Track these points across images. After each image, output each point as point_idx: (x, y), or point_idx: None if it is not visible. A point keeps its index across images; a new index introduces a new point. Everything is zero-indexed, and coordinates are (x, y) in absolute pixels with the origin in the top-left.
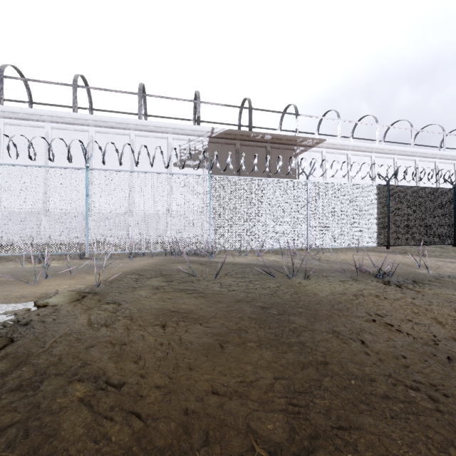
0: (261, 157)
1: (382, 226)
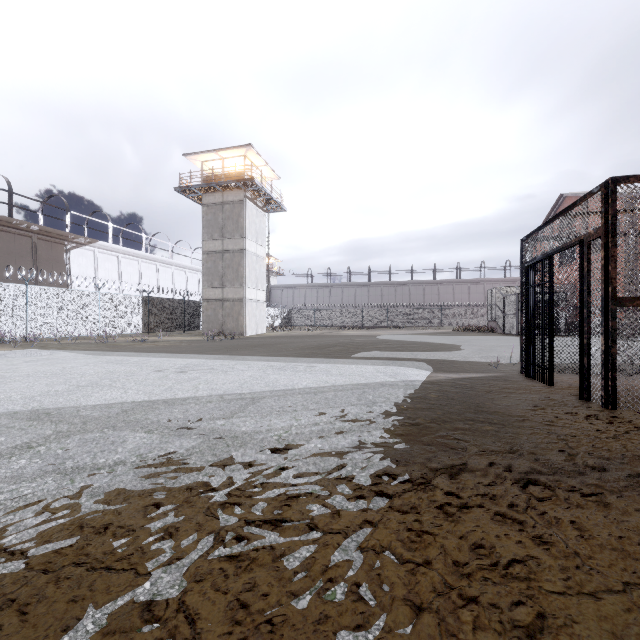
0: (26, 247)
1: (145, 321)
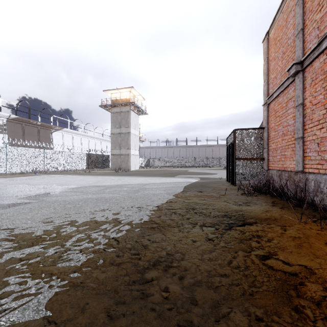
0: (35, 132)
1: (87, 164)
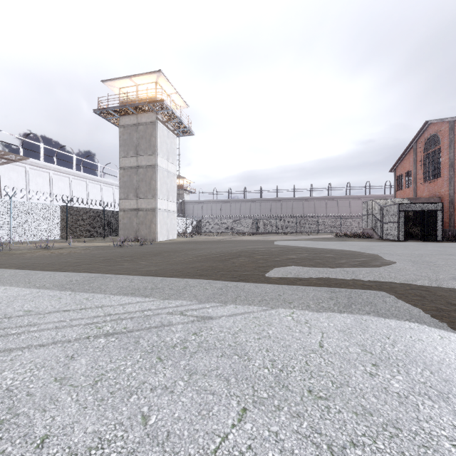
0: None
1: (63, 228)
